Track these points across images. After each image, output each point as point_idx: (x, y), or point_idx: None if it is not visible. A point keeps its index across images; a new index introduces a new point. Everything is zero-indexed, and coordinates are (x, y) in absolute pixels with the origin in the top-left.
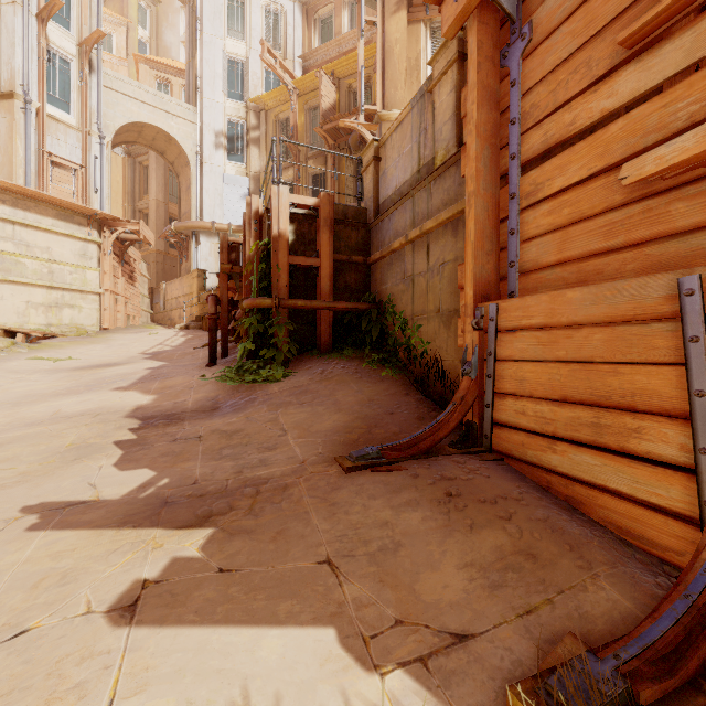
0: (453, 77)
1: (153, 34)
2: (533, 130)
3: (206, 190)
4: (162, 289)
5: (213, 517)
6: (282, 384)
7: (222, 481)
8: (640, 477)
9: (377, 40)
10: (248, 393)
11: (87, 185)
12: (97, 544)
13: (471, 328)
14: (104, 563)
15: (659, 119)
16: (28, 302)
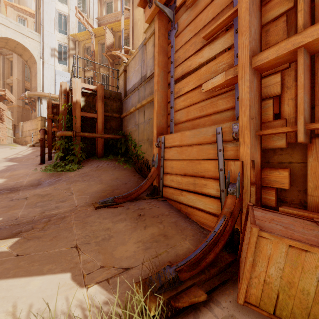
0: (153, 40)
1: None
2: (178, 67)
3: (46, 77)
4: (20, 126)
5: (21, 233)
6: (76, 172)
7: (32, 217)
8: (206, 202)
9: (130, 17)
10: (58, 176)
11: None
12: None
13: (155, 146)
14: None
15: (215, 68)
16: None
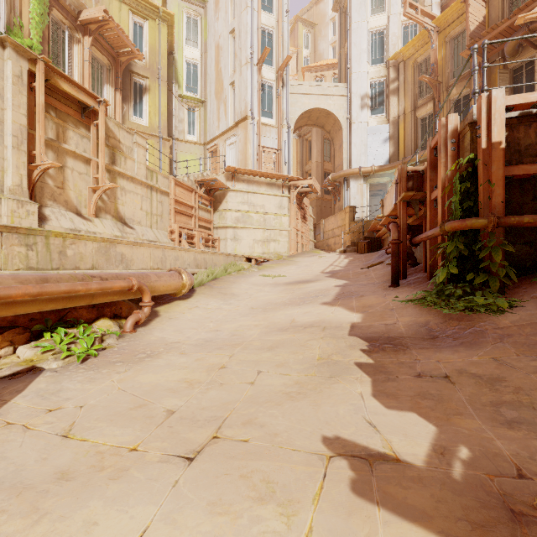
0: None
1: (312, 49)
2: None
3: (354, 144)
4: (322, 224)
5: None
6: (512, 316)
7: None
8: None
9: None
10: (467, 323)
11: (281, 161)
12: None
13: None
14: None
15: None
16: (254, 240)
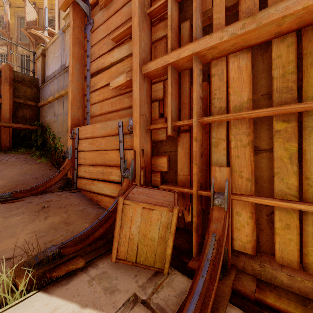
0: None
1: None
2: (94, 62)
3: None
4: None
5: None
6: None
7: None
8: (112, 188)
9: None
10: None
11: None
12: None
13: (70, 138)
14: None
15: (122, 70)
16: None
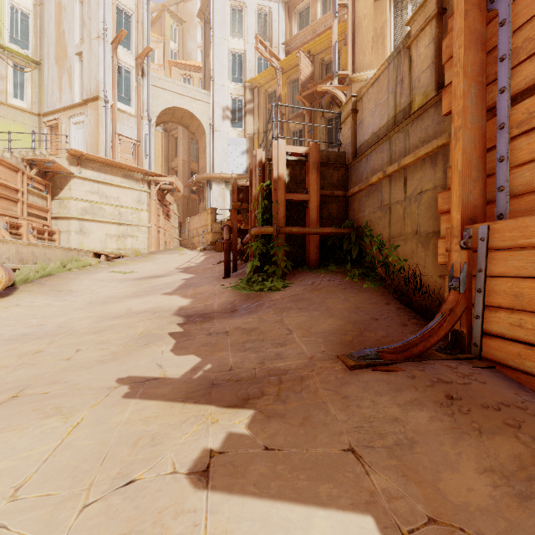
0: (432, 31)
1: (180, 45)
2: (526, 63)
3: (216, 150)
4: (187, 223)
5: (251, 400)
6: (282, 293)
7: (250, 369)
8: None
9: (348, 18)
10: (257, 299)
11: (141, 154)
12: (171, 414)
13: (458, 247)
14: (179, 431)
15: None
16: (106, 234)
